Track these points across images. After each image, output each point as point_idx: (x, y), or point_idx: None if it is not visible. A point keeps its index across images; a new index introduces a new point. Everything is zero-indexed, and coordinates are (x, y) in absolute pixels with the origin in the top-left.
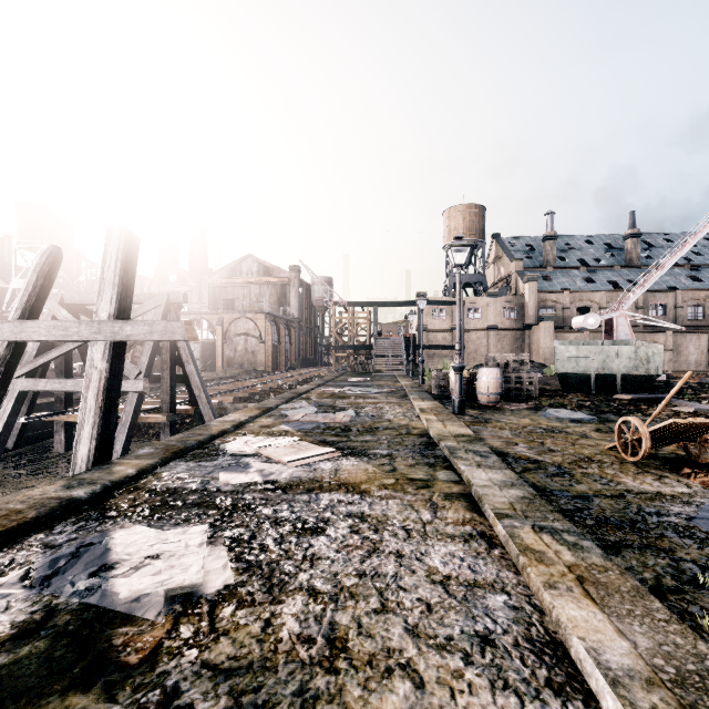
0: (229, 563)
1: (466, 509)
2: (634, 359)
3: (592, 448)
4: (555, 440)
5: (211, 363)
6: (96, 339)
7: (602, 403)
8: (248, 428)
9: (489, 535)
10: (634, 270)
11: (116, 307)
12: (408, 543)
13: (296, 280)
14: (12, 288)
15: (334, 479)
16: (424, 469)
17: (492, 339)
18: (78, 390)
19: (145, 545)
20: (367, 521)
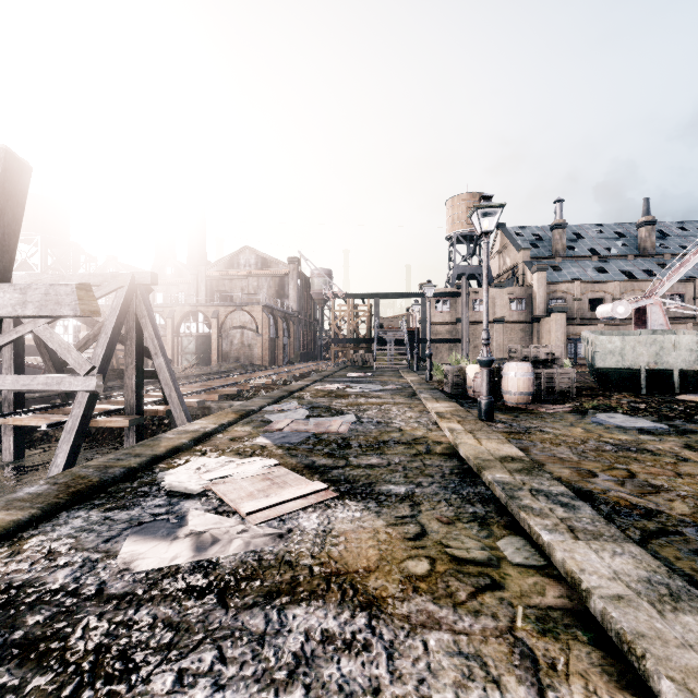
0: None
1: (607, 675)
2: (696, 351)
3: None
4: (645, 465)
5: (206, 357)
6: None
7: (661, 406)
8: (214, 441)
9: None
10: (648, 260)
11: None
12: None
13: (294, 272)
14: None
15: (319, 558)
16: (473, 531)
17: (498, 332)
18: (17, 389)
19: None
20: None
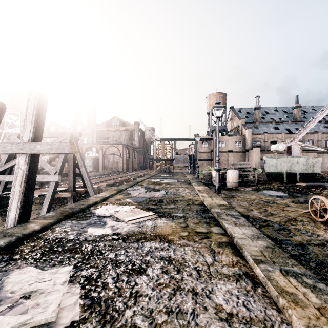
0: (79, 299)
1: (233, 254)
2: (306, 165)
3: (294, 212)
4: (272, 207)
5: (97, 168)
6: (21, 152)
7: (290, 187)
8: (109, 200)
9: (251, 275)
10: (297, 123)
11: (33, 135)
12: (199, 282)
13: (137, 129)
14: (4, 132)
15: (153, 232)
16: (204, 225)
17: (230, 156)
18: None
19: (26, 284)
20: (172, 263)
